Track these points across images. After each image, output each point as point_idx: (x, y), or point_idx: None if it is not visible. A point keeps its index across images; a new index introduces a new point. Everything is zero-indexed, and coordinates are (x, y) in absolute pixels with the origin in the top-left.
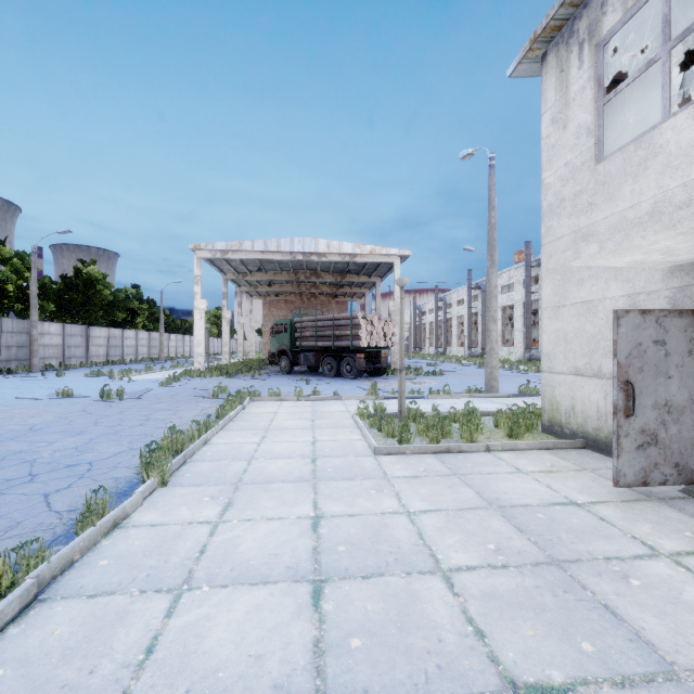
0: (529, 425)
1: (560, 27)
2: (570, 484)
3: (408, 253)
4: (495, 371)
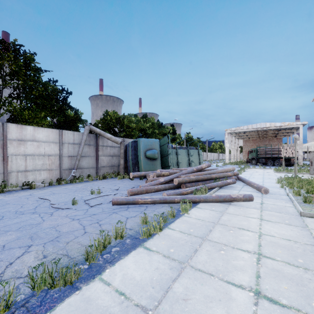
0: None
1: None
2: (304, 175)
3: (306, 123)
4: None
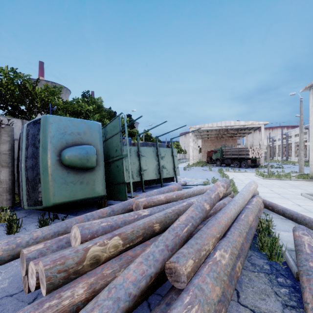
0: (305, 177)
1: (312, 85)
2: (306, 183)
3: (267, 122)
4: (302, 166)
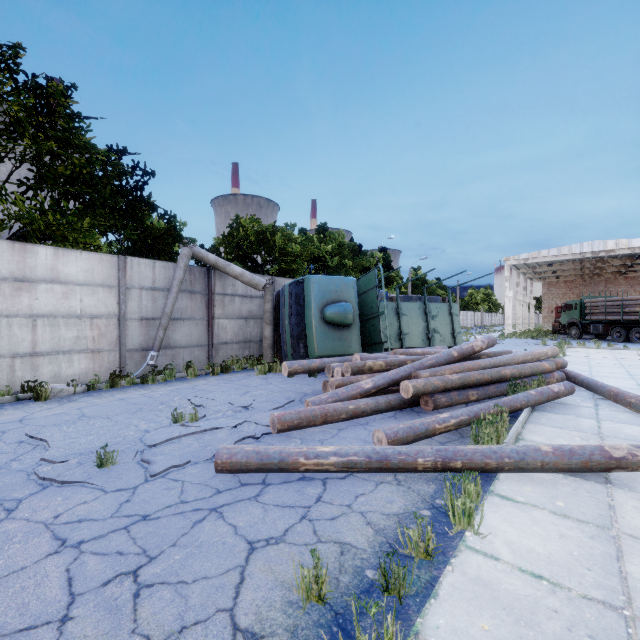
0: None
1: None
2: None
3: None
4: None
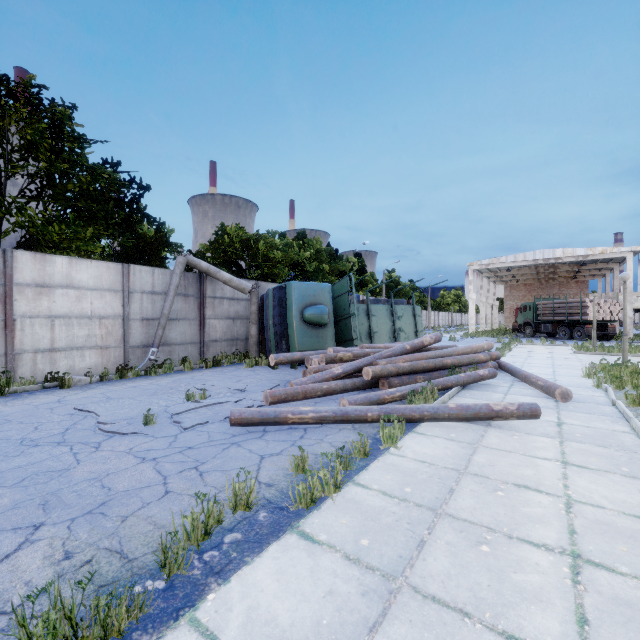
0: None
1: None
2: None
3: (639, 248)
4: None
